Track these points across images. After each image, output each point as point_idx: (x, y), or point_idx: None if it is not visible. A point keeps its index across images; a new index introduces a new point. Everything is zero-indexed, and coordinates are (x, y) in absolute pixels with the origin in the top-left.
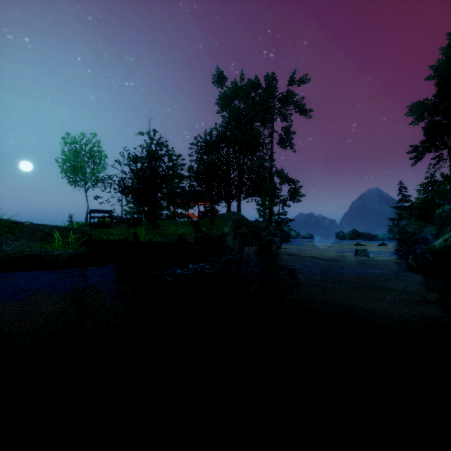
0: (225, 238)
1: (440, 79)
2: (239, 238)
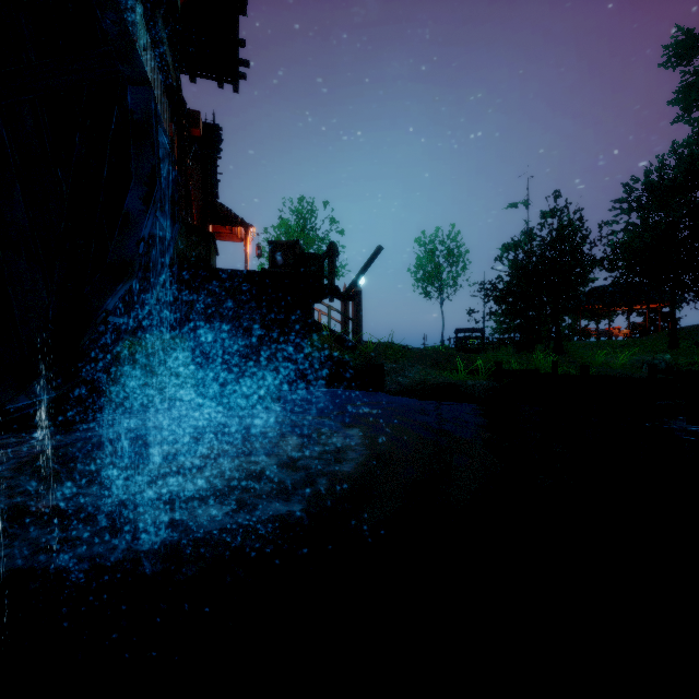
0: None
1: None
2: None
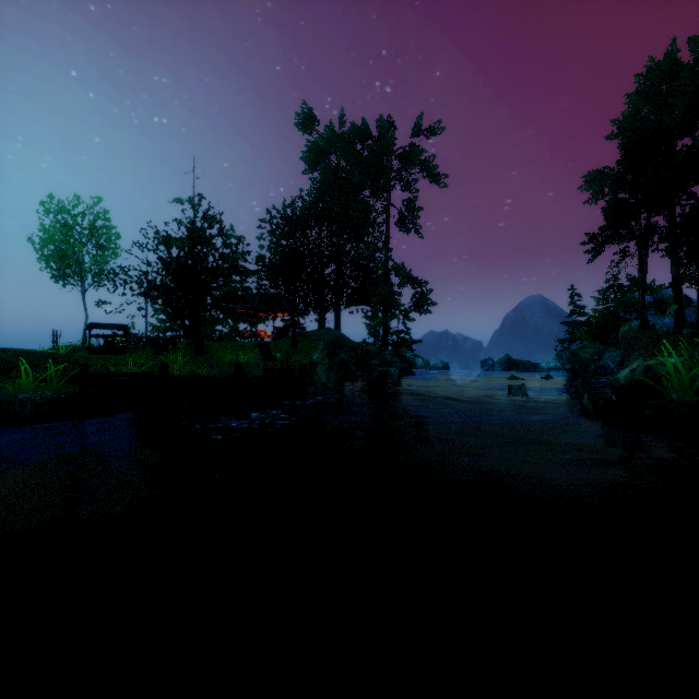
0: (314, 369)
1: (626, 139)
2: (336, 369)
